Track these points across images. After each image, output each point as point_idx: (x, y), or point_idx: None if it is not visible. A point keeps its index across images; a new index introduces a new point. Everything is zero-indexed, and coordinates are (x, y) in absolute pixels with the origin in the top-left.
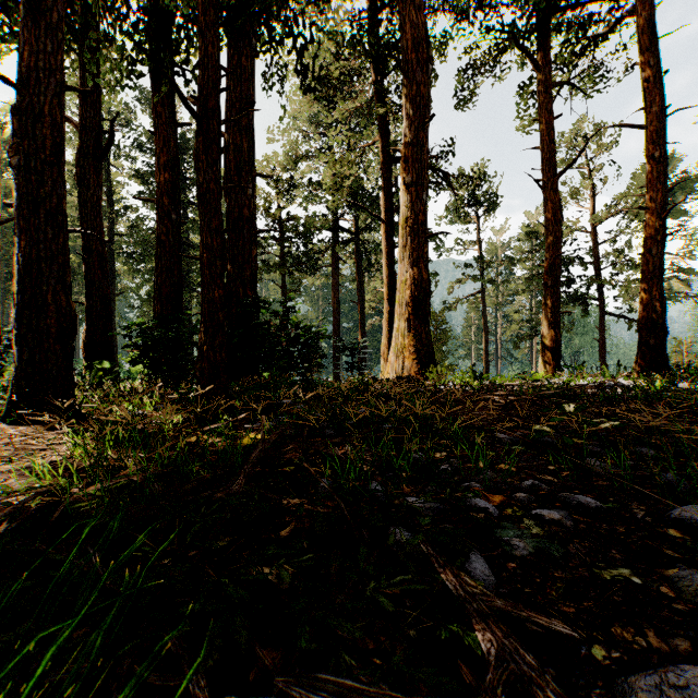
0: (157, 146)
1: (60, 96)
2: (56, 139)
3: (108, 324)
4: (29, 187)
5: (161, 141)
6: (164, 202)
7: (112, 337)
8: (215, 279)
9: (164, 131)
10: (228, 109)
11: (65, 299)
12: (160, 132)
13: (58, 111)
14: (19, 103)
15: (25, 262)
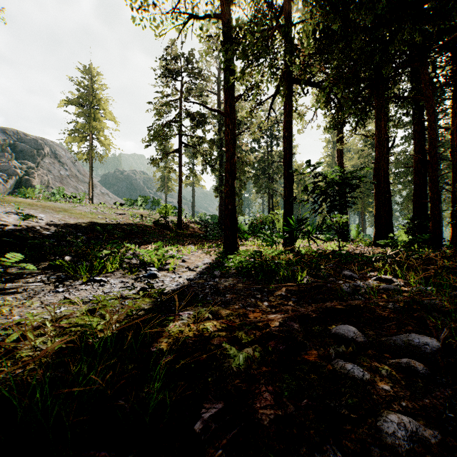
0: (414, 144)
1: (384, 161)
2: (383, 173)
3: (390, 218)
4: (377, 187)
5: (416, 141)
6: (417, 167)
7: (392, 224)
8: (434, 207)
9: (417, 136)
10: (451, 117)
11: (386, 215)
12: (415, 137)
13: (384, 165)
14: (374, 167)
15: (376, 207)
